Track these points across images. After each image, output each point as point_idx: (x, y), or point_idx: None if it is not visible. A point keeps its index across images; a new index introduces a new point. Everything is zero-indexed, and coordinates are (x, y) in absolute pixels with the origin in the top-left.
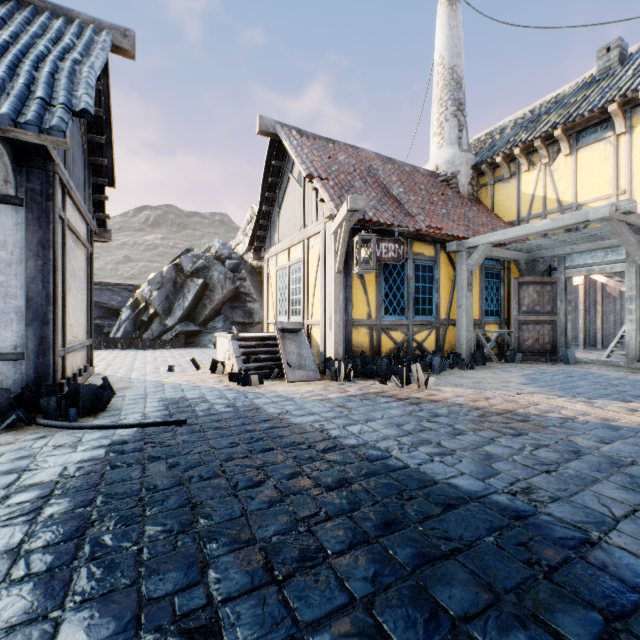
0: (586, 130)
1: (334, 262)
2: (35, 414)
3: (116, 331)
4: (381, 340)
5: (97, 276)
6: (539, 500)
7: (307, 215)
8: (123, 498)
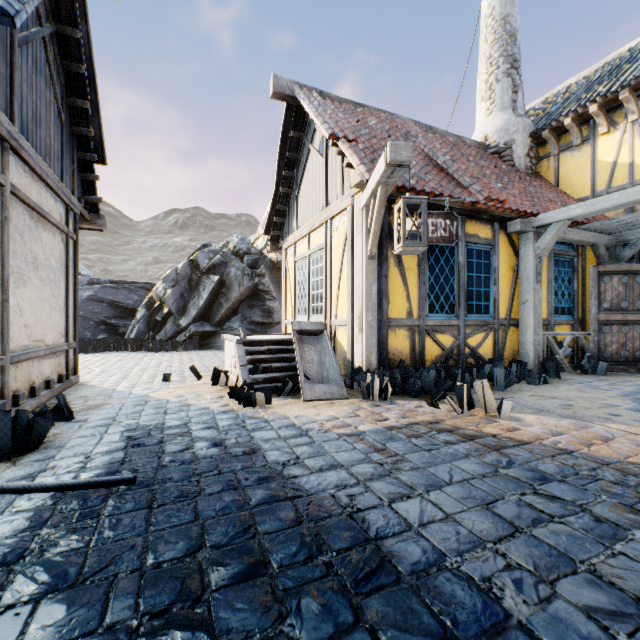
0: None
1: (365, 244)
2: None
3: (130, 331)
4: (425, 345)
5: (128, 277)
6: None
7: (330, 190)
8: None
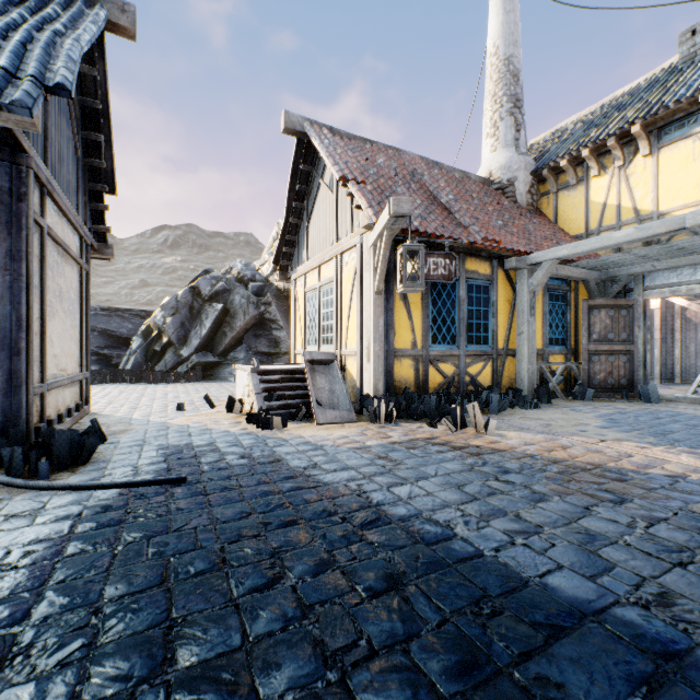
0: (670, 125)
1: (373, 281)
2: (0, 467)
3: (125, 362)
4: (428, 374)
5: (111, 302)
6: (688, 619)
7: (340, 226)
8: (72, 609)
